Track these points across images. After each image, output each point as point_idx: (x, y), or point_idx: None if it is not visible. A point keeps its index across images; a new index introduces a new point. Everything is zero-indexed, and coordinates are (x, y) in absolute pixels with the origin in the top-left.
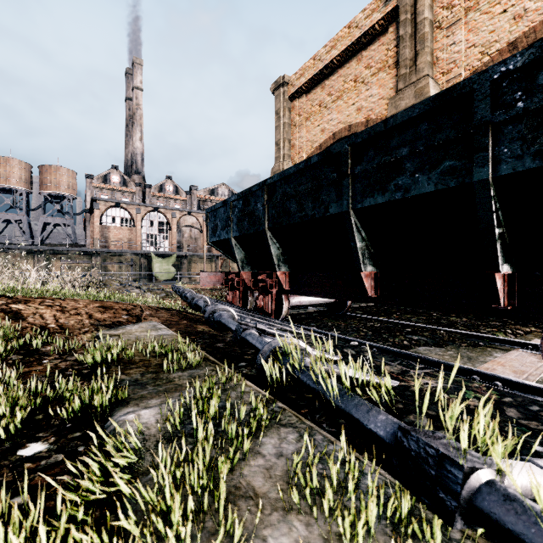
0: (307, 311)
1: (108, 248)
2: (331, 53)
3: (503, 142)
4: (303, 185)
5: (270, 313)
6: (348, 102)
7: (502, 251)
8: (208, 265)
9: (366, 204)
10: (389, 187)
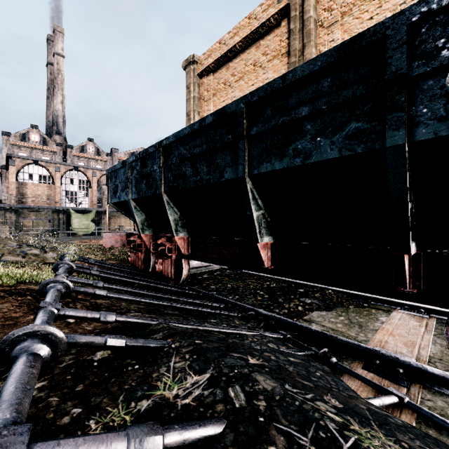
0: (210, 270)
1: (25, 203)
2: (234, 38)
3: (422, 101)
4: (198, 147)
5: (169, 277)
6: (248, 82)
7: None
8: (127, 220)
9: (263, 169)
10: (288, 151)
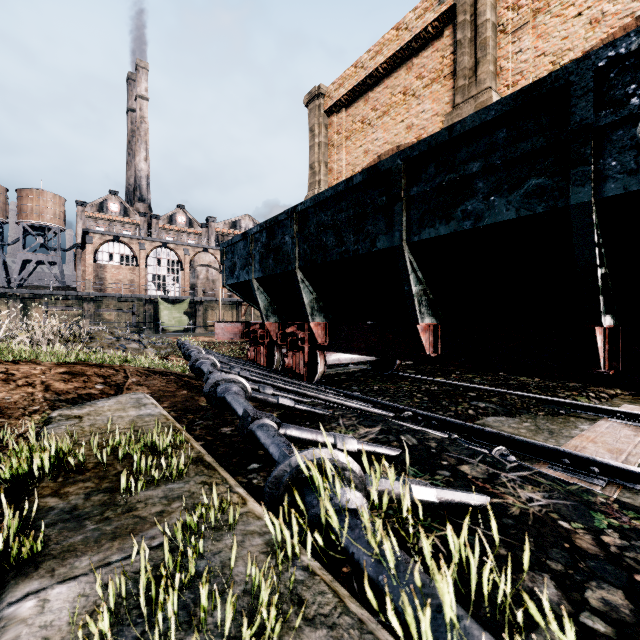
0: (348, 371)
1: (104, 291)
2: (376, 59)
3: (610, 153)
4: (343, 212)
5: (301, 374)
6: (396, 118)
7: (603, 298)
8: (228, 312)
9: (425, 236)
10: (455, 213)
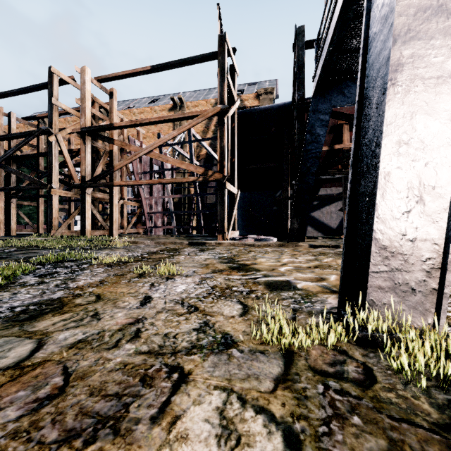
0: None
1: None
2: (17, 130)
3: None
4: None
5: None
6: None
7: None
8: None
9: None
10: None
